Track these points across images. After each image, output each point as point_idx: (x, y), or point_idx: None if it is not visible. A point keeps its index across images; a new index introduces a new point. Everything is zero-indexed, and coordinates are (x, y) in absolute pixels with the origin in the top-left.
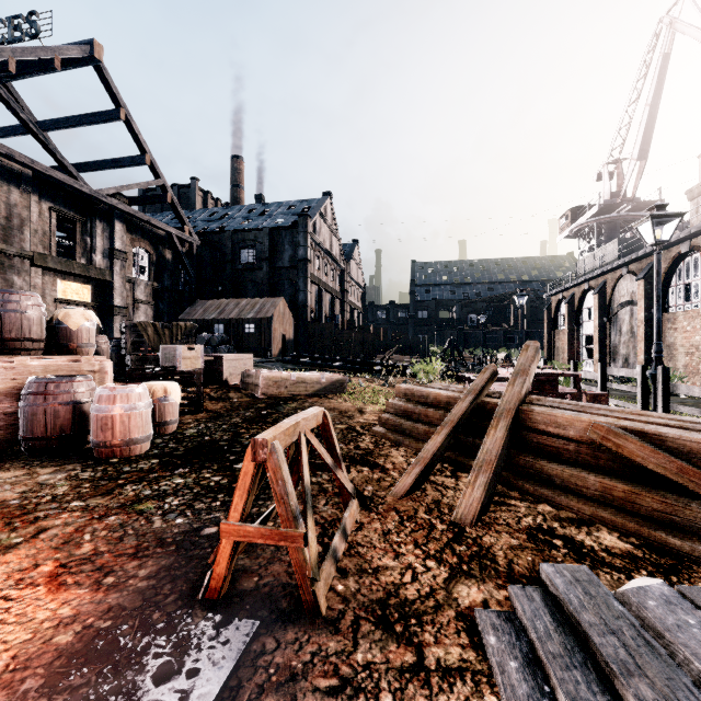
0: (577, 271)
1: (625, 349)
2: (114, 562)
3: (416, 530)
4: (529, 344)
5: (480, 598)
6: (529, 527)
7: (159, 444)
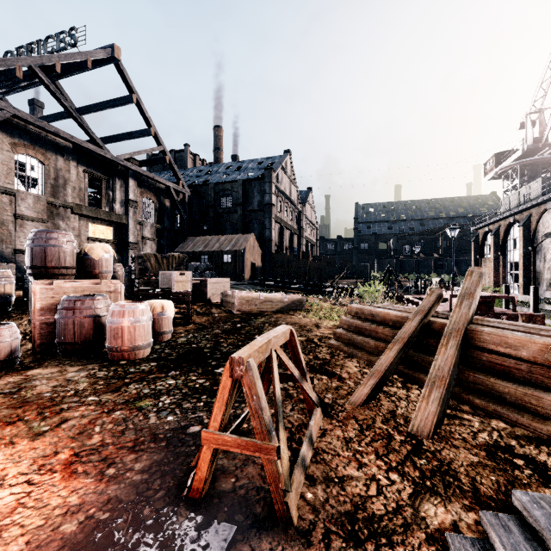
0: (502, 207)
1: (550, 275)
2: (116, 454)
3: (376, 440)
4: (473, 270)
5: (448, 520)
6: (486, 443)
7: (157, 349)
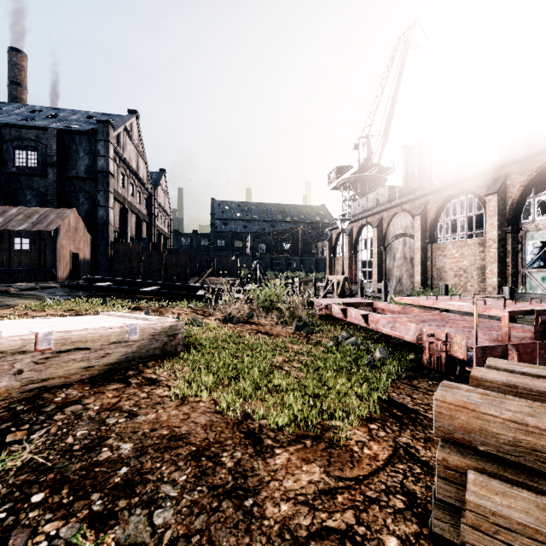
0: (352, 210)
1: (399, 272)
2: None
3: None
4: None
5: None
6: None
7: None
